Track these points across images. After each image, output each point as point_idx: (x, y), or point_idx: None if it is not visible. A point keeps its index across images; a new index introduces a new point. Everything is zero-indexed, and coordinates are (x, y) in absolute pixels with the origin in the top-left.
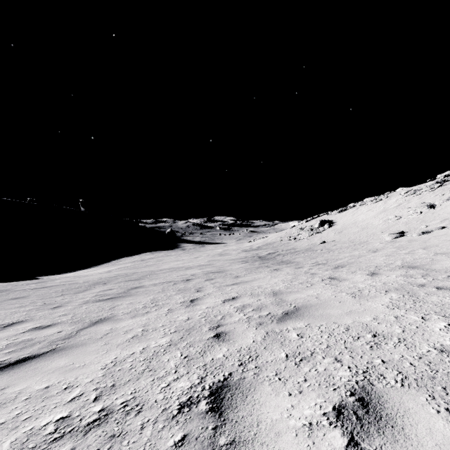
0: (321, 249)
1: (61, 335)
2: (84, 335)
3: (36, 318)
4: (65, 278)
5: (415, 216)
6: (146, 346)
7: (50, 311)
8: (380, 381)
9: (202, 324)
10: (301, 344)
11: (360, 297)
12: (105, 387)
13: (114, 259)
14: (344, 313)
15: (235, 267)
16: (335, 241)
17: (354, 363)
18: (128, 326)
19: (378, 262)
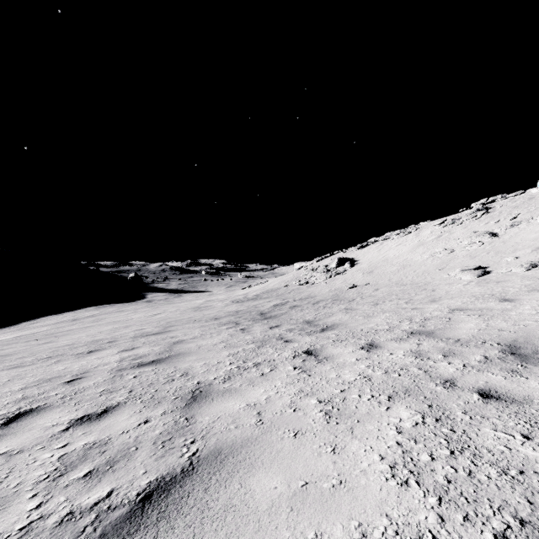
0: (361, 297)
1: None
2: None
3: None
4: None
5: (476, 247)
6: None
7: None
8: None
9: None
10: None
11: None
12: None
13: (29, 320)
14: None
15: (210, 341)
16: (371, 284)
17: None
18: None
19: None
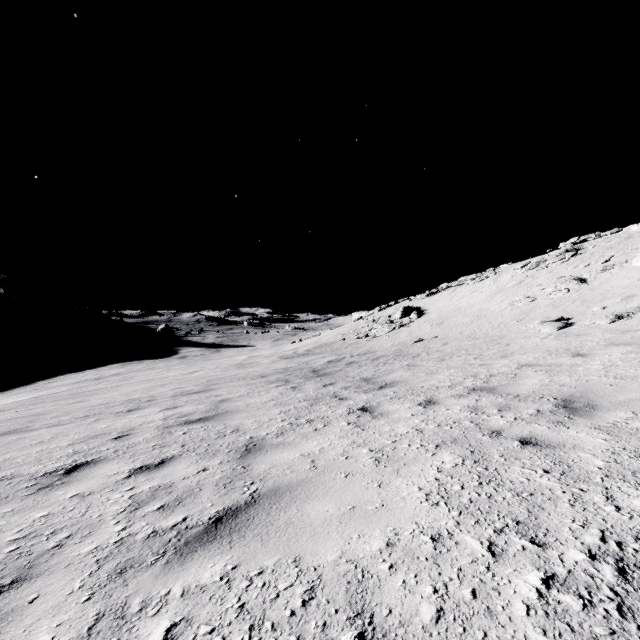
0: (427, 352)
1: None
2: None
3: None
4: None
5: (561, 295)
6: None
7: None
8: None
9: None
10: None
11: None
12: None
13: (45, 378)
14: None
15: (259, 399)
16: (440, 338)
17: None
18: None
19: None
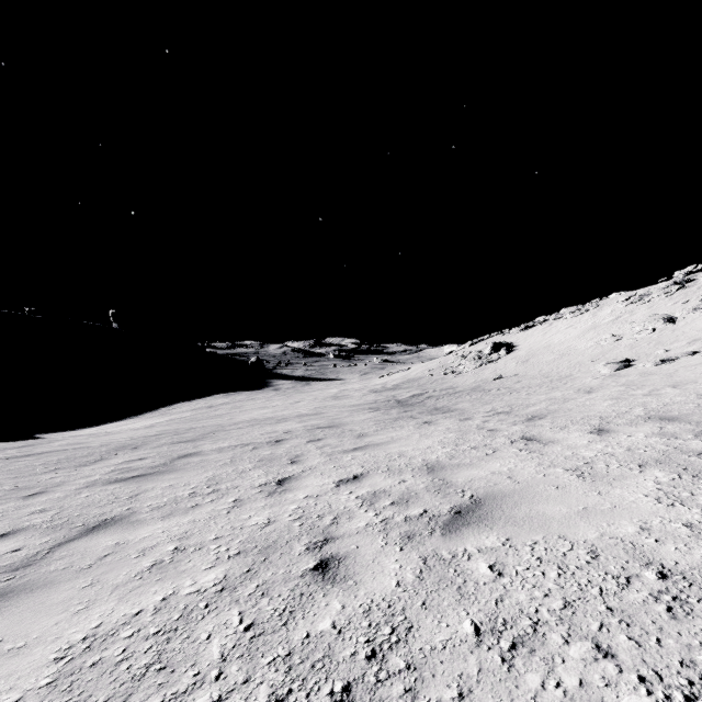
0: (498, 389)
1: (15, 559)
2: (59, 560)
3: None
4: (74, 437)
5: (644, 335)
6: (171, 594)
7: (19, 502)
8: None
9: (294, 536)
10: (505, 596)
11: (593, 477)
12: None
13: (165, 406)
14: (574, 514)
15: (359, 418)
16: (519, 375)
17: (650, 665)
18: (150, 538)
19: (602, 410)
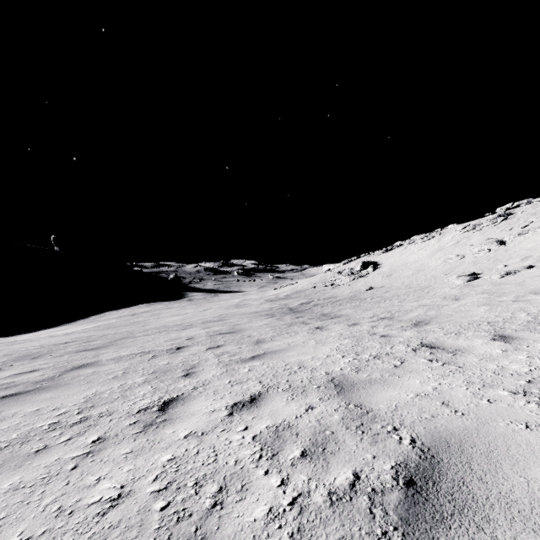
0: (371, 298)
1: None
2: None
3: None
4: None
5: (482, 254)
6: None
7: None
8: None
9: None
10: None
11: None
12: None
13: (95, 314)
14: None
15: (257, 324)
16: (386, 287)
17: None
18: None
19: (484, 315)
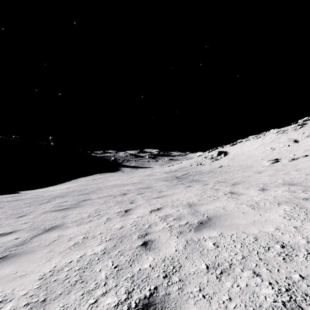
0: (220, 171)
1: (17, 242)
2: (35, 242)
3: (2, 226)
4: (35, 192)
5: (285, 148)
6: (83, 254)
7: (15, 219)
8: (307, 303)
9: (133, 232)
10: (219, 254)
11: (258, 208)
12: (36, 303)
13: (74, 179)
14: (249, 223)
15: (159, 184)
16: (229, 166)
17: (274, 278)
18: (72, 233)
19: (264, 180)
